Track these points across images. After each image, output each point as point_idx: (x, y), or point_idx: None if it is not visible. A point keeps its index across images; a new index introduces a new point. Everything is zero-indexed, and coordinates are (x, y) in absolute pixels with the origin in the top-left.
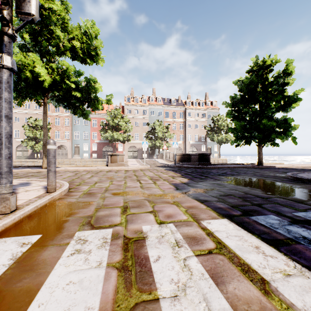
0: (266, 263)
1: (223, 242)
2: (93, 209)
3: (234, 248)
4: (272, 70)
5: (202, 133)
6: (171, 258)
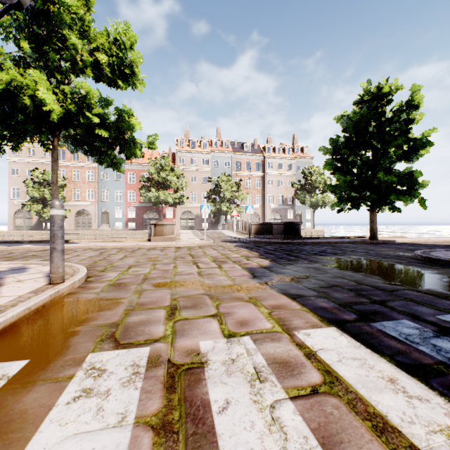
0: (413, 413)
1: (334, 370)
2: (121, 312)
3: (354, 382)
4: (391, 100)
5: (288, 193)
6: (248, 405)
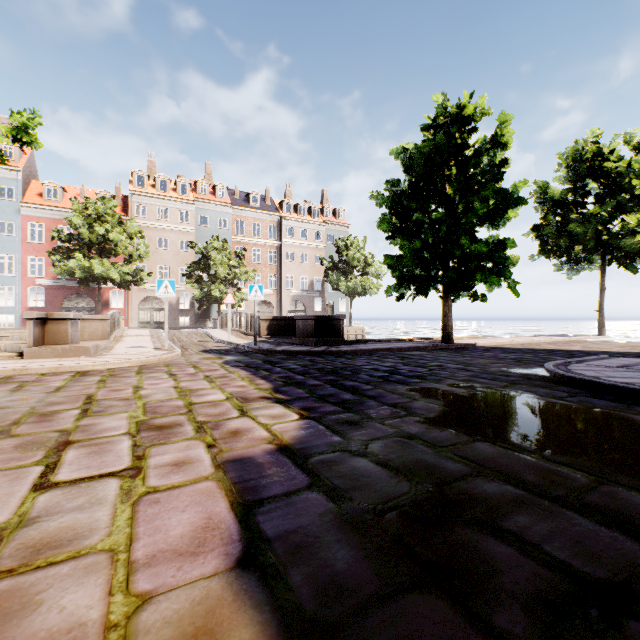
0: None
1: None
2: None
3: None
4: (475, 129)
5: (316, 274)
6: None
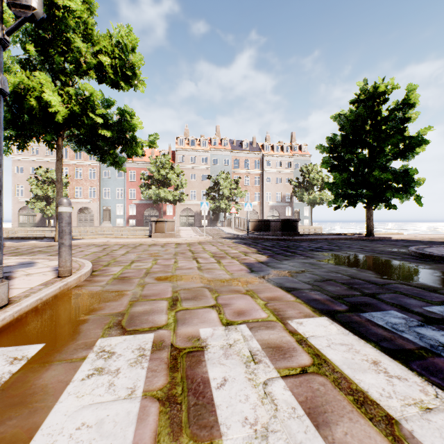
0: (391, 389)
1: (323, 354)
2: (126, 303)
3: (340, 363)
4: (387, 99)
5: (286, 191)
6: (243, 382)
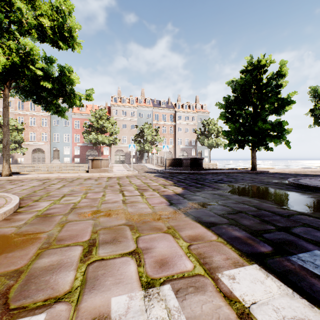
0: None
1: None
2: (33, 252)
3: None
4: (266, 70)
5: (192, 137)
6: None
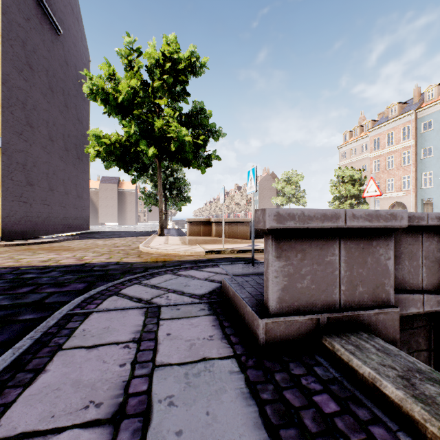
0: None
1: None
2: None
3: None
4: None
5: None
6: None
